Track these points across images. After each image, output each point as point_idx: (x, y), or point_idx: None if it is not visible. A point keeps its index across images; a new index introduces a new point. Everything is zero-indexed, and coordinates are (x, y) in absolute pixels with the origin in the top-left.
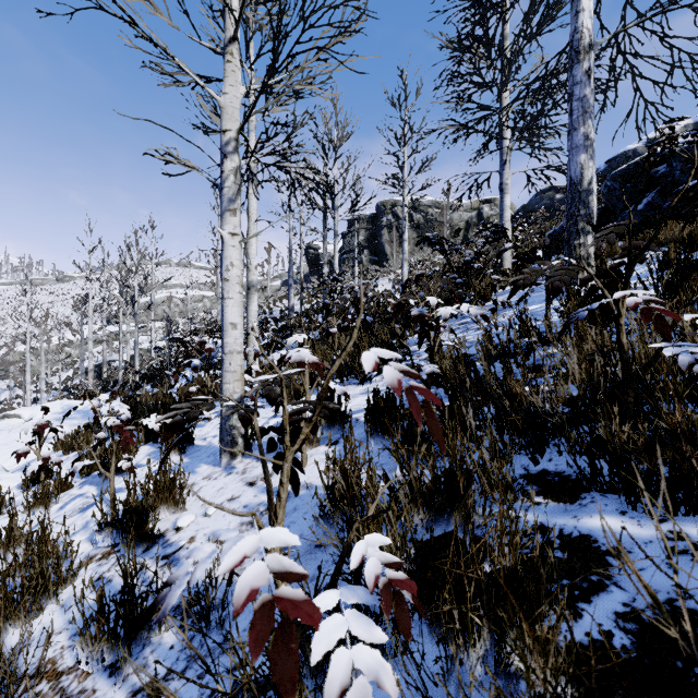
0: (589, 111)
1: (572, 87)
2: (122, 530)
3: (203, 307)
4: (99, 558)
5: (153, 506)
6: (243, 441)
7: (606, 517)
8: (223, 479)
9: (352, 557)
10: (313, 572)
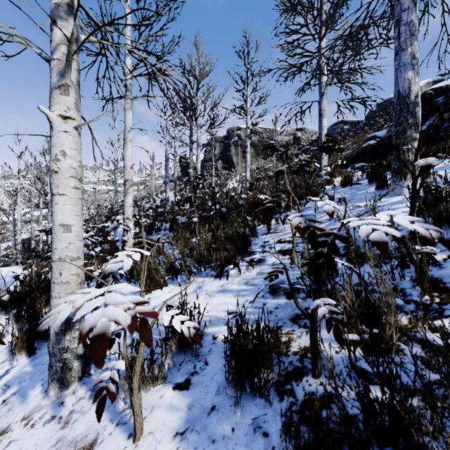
0: (415, 34)
1: (399, 14)
2: None
3: (108, 197)
4: None
5: None
6: (80, 361)
7: None
8: (39, 430)
9: None
10: None
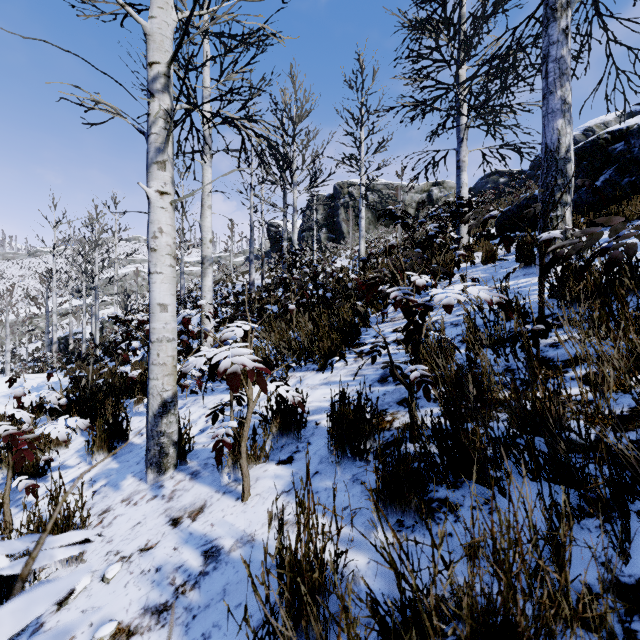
0: (566, 73)
1: (547, 48)
2: None
3: None
4: None
5: None
6: (176, 449)
7: None
8: (143, 506)
9: None
10: None
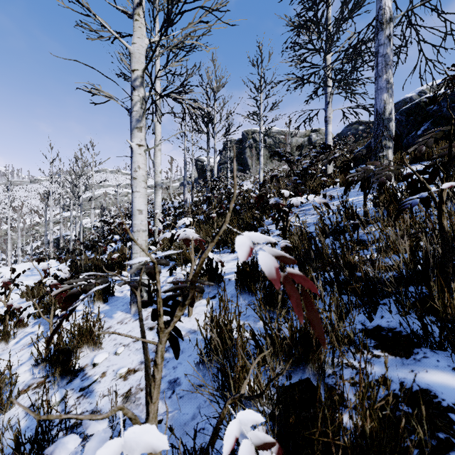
0: (389, 64)
1: (377, 47)
2: (52, 366)
3: (128, 199)
4: (34, 387)
5: (77, 346)
6: (147, 295)
7: (441, 373)
8: (131, 323)
9: (225, 442)
10: (194, 410)
